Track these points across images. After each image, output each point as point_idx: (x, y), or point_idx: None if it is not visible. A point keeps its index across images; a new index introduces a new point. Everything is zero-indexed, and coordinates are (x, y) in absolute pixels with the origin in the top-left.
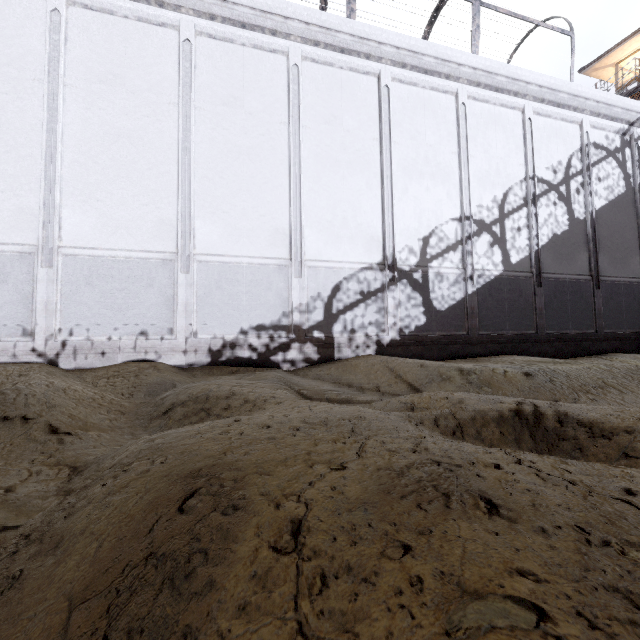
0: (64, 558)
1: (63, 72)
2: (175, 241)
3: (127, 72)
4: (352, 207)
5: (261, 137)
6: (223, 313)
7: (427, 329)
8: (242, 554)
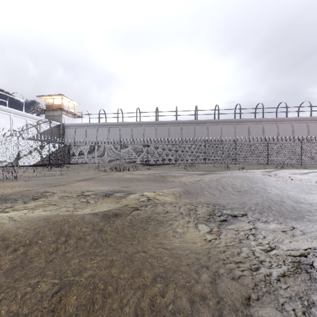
0: None
1: None
2: None
3: None
4: None
5: None
6: None
7: None
8: None
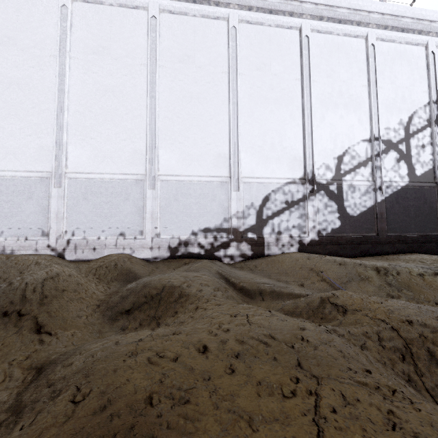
0: None
1: (69, 48)
2: (144, 166)
3: (112, 44)
4: (278, 134)
5: (207, 84)
6: (179, 219)
7: (341, 231)
8: None
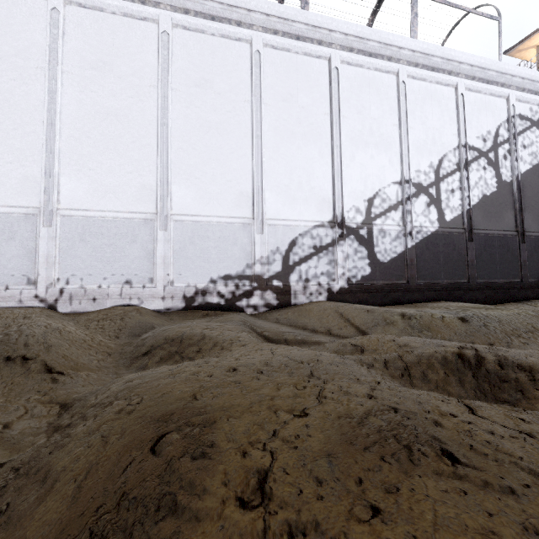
0: (45, 498)
1: (61, 61)
2: (155, 203)
3: (114, 60)
4: (306, 173)
5: (228, 113)
6: (195, 265)
7: (372, 278)
8: (210, 507)
